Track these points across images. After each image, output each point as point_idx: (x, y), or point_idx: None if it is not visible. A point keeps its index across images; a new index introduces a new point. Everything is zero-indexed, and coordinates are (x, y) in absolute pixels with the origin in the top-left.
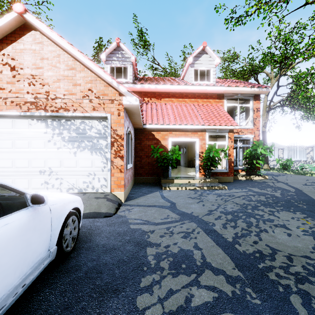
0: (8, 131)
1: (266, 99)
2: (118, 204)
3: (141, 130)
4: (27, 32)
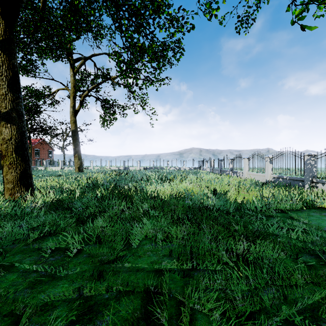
0: None
1: (63, 144)
2: None
3: None
4: None
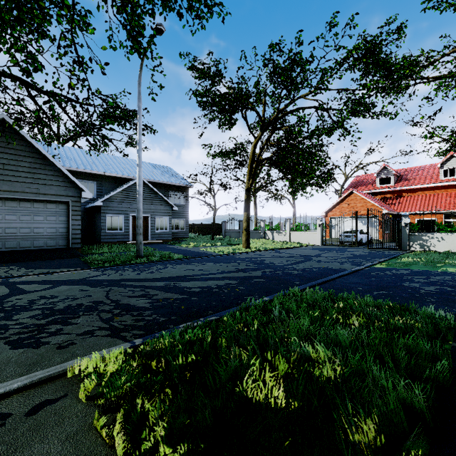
0: (346, 221)
1: None
2: (381, 242)
3: (397, 215)
4: (352, 194)
